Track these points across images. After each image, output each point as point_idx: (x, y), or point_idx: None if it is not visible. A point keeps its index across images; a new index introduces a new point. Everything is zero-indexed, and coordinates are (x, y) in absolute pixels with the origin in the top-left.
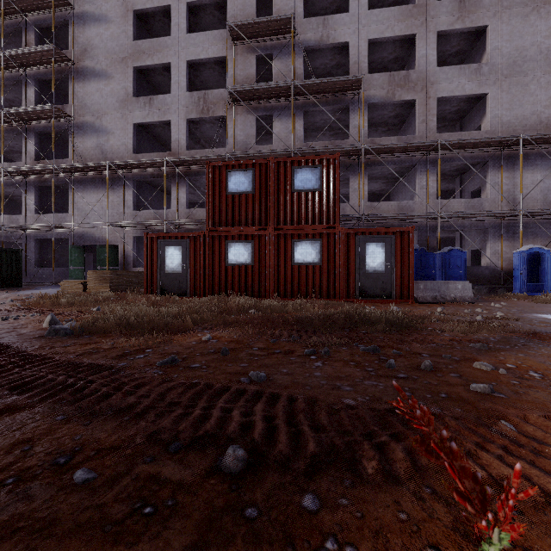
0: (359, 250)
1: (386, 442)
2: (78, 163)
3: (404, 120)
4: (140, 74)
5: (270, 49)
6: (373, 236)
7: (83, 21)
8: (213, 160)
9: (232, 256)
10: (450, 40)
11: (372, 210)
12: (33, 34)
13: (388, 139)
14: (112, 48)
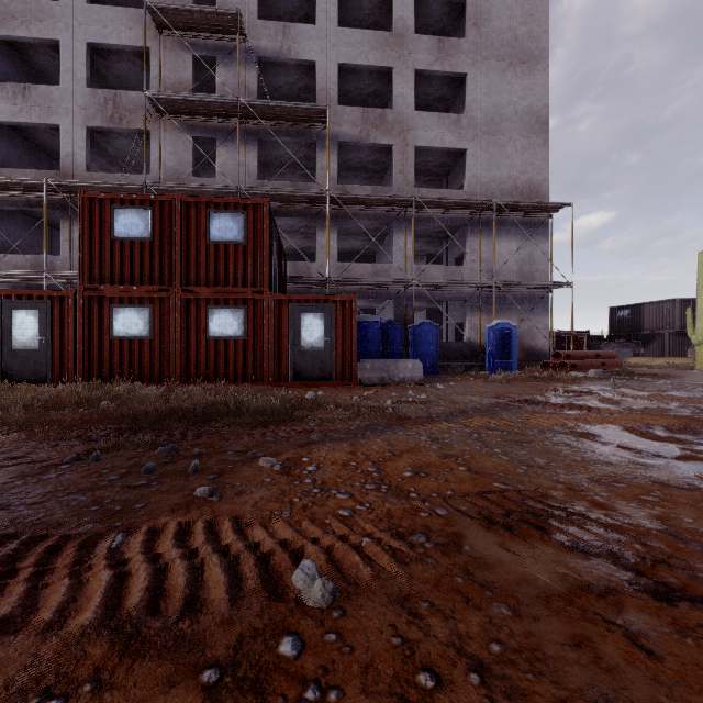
0: (293, 322)
1: None
2: None
3: (386, 168)
4: (11, 48)
5: (213, 50)
6: (310, 304)
7: None
8: (126, 190)
9: (121, 327)
10: (432, 82)
11: (343, 272)
12: None
13: (362, 188)
14: None
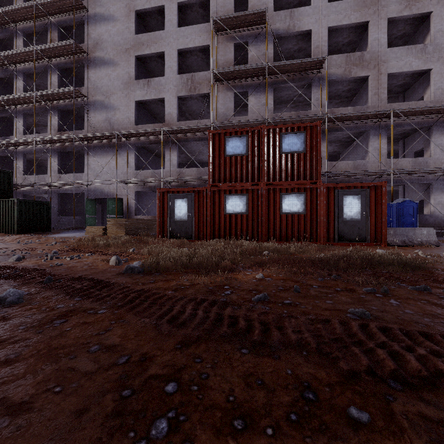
0: (338, 202)
1: None
2: (92, 133)
3: (355, 94)
4: (139, 61)
5: (246, 38)
6: (350, 190)
7: (95, 21)
8: (199, 129)
9: (230, 207)
10: (397, 25)
11: (331, 168)
12: (56, 33)
13: (345, 109)
14: (118, 41)
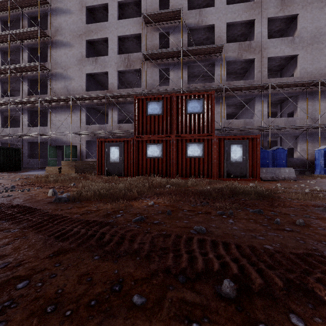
0: (226, 149)
1: (322, 277)
2: (54, 97)
3: (246, 71)
4: (89, 44)
5: (167, 29)
6: (235, 140)
7: (56, 13)
8: (133, 95)
9: (150, 153)
10: (275, 22)
11: (228, 124)
12: (26, 21)
13: (238, 82)
14: (73, 29)
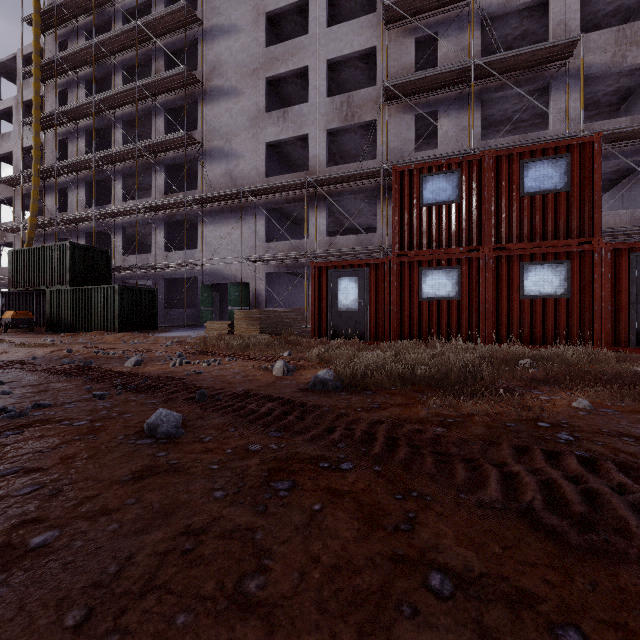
0: (636, 275)
1: None
2: (209, 192)
3: (627, 96)
4: (270, 86)
5: (434, 27)
6: None
7: (211, 37)
8: (361, 175)
9: (429, 289)
10: None
11: None
12: (162, 61)
13: (615, 122)
14: (242, 61)
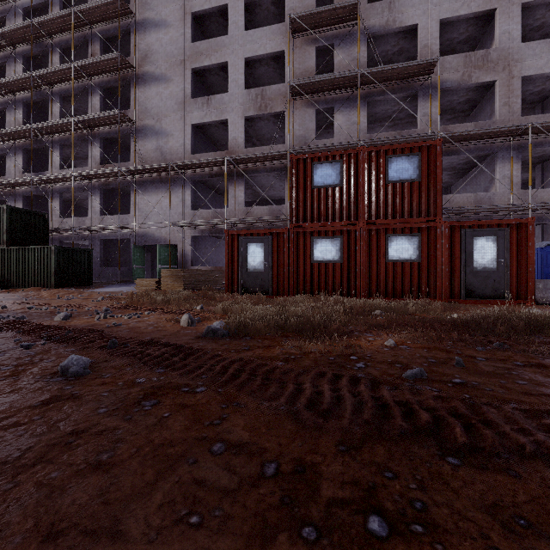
0: (465, 246)
1: None
2: (141, 165)
3: (475, 106)
4: (196, 76)
5: (331, 39)
6: (482, 229)
7: (143, 28)
8: (272, 157)
9: (318, 254)
10: (535, 12)
11: (444, 203)
12: (97, 45)
13: (463, 126)
14: (171, 52)
